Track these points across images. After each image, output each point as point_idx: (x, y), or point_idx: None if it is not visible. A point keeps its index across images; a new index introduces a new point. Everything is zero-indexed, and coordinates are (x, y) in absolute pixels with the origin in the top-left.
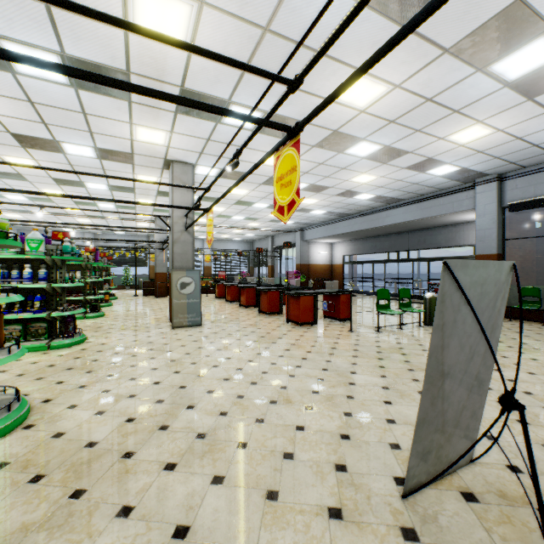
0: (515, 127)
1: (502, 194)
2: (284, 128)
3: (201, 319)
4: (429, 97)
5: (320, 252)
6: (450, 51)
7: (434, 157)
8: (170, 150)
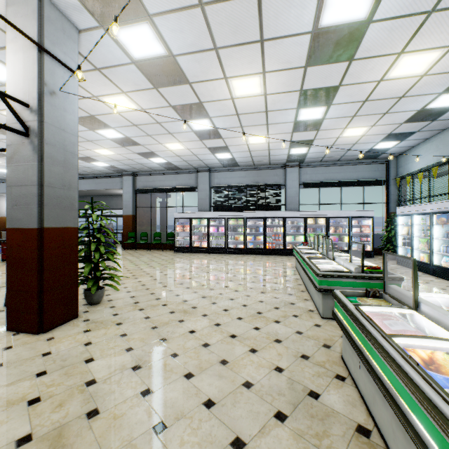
0: (126, 155)
1: (135, 183)
2: None
3: None
4: None
5: None
6: None
7: (91, 157)
8: None
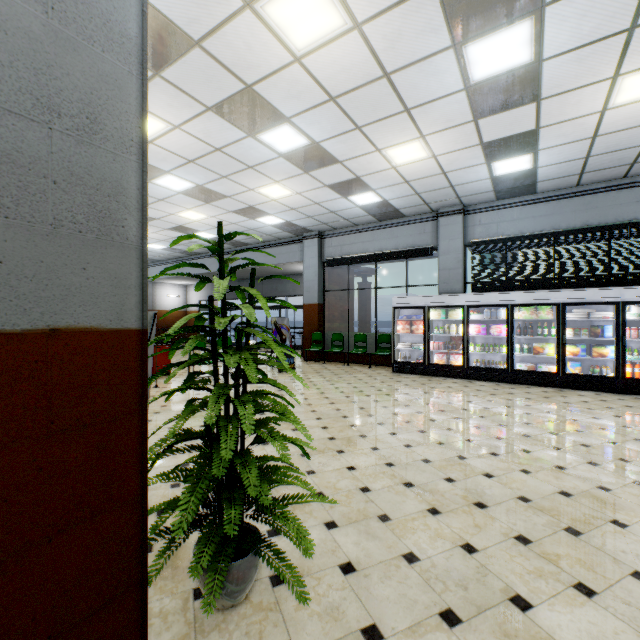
0: (309, 194)
1: (323, 250)
2: None
3: None
4: (218, 147)
5: (170, 295)
6: (214, 110)
7: (256, 206)
8: None
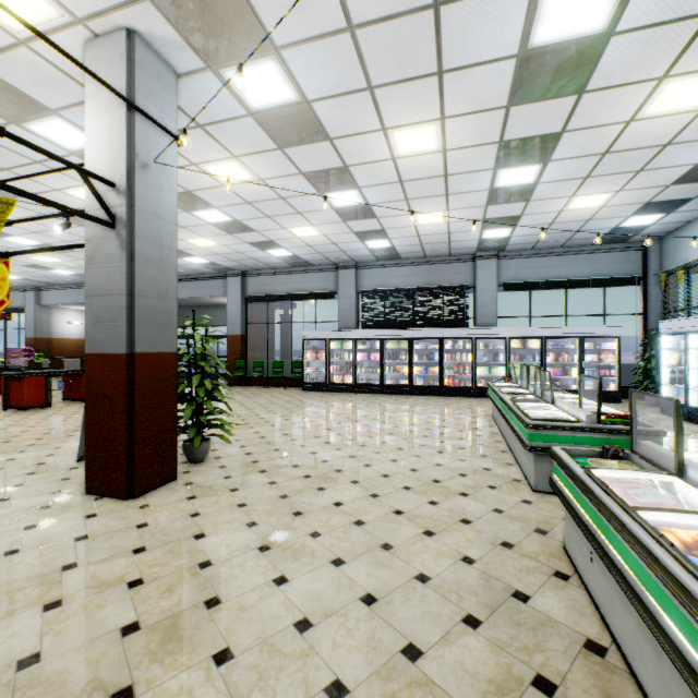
0: (233, 246)
1: (246, 287)
2: None
3: None
4: None
5: (71, 321)
6: None
7: (184, 250)
8: None
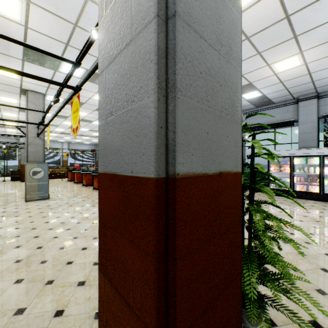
0: None
1: None
2: (70, 87)
3: (49, 194)
4: None
5: None
6: None
7: None
8: (24, 83)
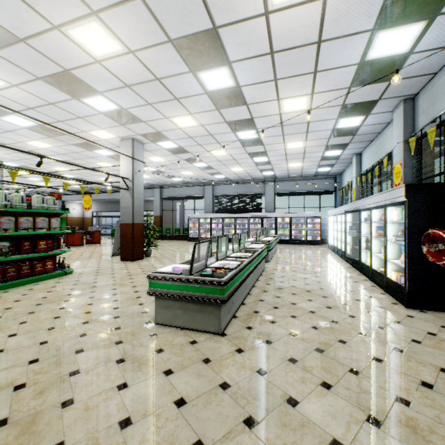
0: (157, 177)
1: (162, 193)
2: (88, 193)
3: None
4: None
5: (75, 208)
6: None
7: None
8: None
